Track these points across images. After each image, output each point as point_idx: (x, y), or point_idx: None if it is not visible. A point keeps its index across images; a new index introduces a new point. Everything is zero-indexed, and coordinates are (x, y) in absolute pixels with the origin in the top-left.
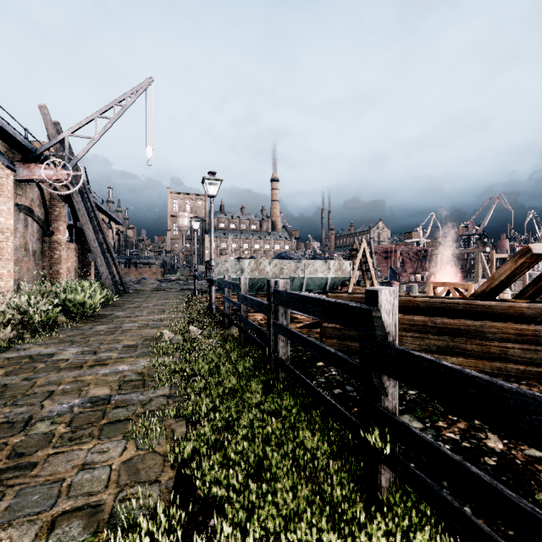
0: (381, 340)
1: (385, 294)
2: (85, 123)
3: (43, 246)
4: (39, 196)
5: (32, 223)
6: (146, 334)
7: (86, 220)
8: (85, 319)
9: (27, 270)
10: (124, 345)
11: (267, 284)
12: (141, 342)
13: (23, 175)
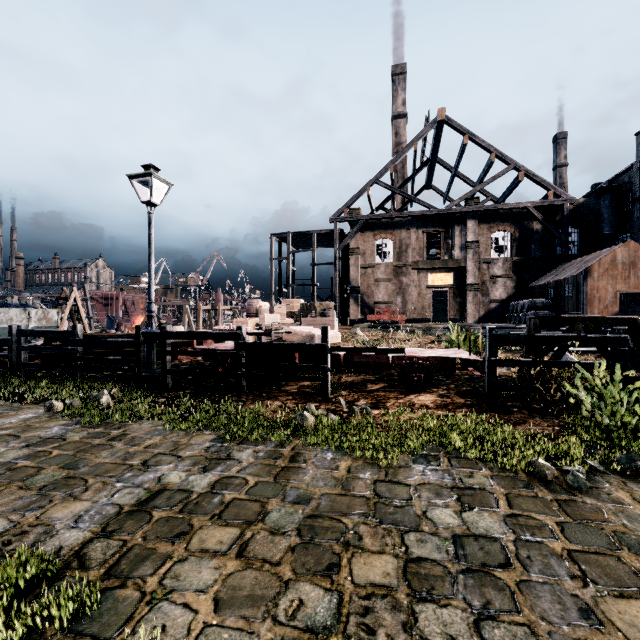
0: (78, 338)
1: (79, 326)
2: None
3: None
4: None
5: None
6: None
7: None
8: None
9: None
10: None
11: (9, 328)
12: None
13: None
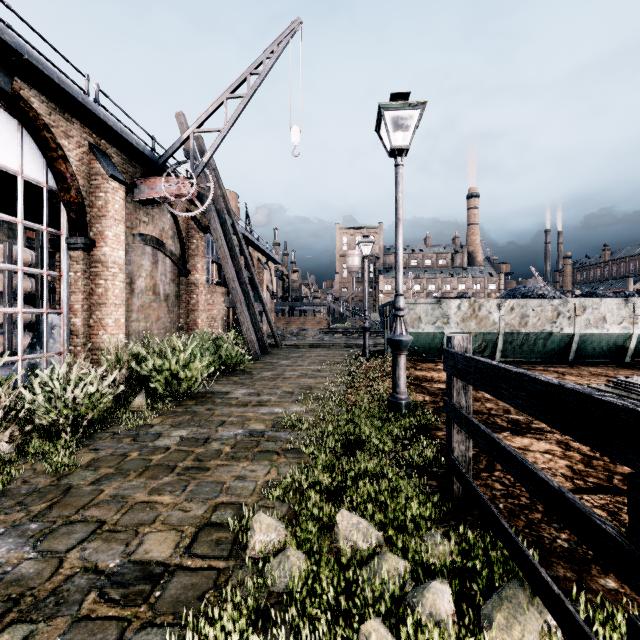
0: None
1: None
2: (212, 110)
3: (179, 288)
4: (172, 225)
5: (164, 259)
6: (231, 486)
7: (225, 253)
8: (178, 403)
9: (157, 319)
10: (130, 559)
11: None
12: (184, 550)
13: (144, 194)
